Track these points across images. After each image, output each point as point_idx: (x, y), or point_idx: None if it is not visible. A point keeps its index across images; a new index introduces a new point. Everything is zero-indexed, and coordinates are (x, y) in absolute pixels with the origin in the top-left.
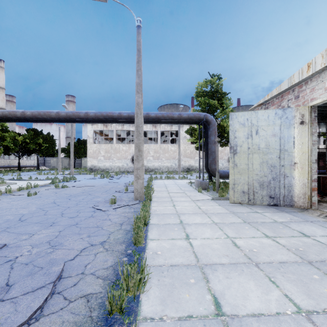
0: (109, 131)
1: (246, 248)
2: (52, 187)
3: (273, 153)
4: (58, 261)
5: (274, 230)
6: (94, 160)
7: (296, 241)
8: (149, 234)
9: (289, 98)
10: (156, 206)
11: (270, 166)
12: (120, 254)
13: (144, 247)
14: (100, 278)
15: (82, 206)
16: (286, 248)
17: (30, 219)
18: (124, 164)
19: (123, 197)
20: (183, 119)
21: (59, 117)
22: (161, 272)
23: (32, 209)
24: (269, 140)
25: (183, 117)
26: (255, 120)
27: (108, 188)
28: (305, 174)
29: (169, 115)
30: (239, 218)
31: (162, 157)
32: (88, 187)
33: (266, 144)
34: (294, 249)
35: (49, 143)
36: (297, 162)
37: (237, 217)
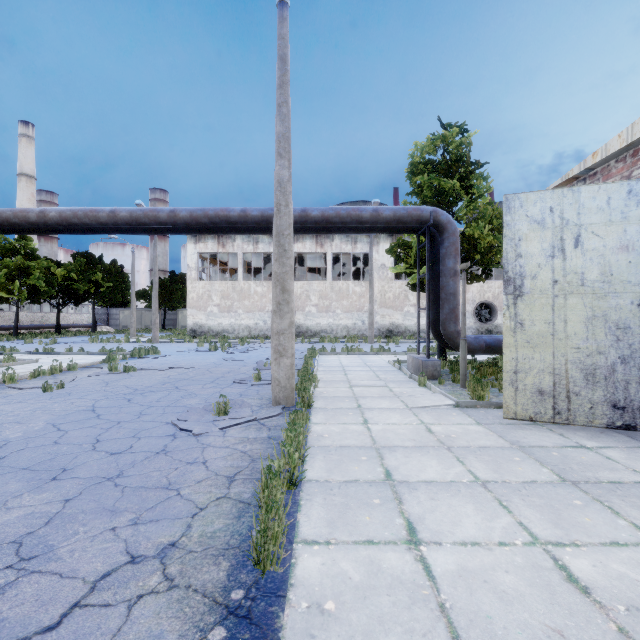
0: (230, 255)
1: (613, 596)
2: (106, 369)
3: (621, 293)
4: None
5: None
6: (200, 314)
7: None
8: (301, 521)
9: None
10: (321, 422)
11: (614, 327)
12: (207, 609)
13: (285, 576)
14: None
15: (149, 420)
16: None
17: (13, 458)
18: (260, 321)
19: (249, 396)
20: (383, 222)
21: (116, 221)
22: None
23: (34, 427)
24: (610, 261)
25: (383, 216)
26: (573, 212)
27: (220, 373)
28: None
29: (351, 213)
30: (545, 468)
31: (336, 306)
32: (178, 371)
33: (603, 272)
34: None
35: (115, 280)
36: None
37: (537, 462)
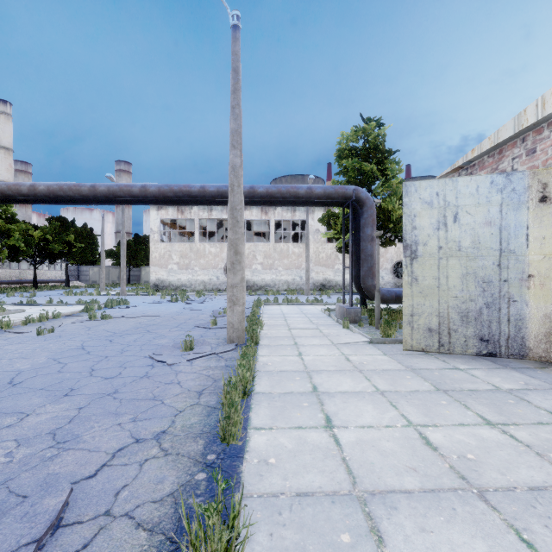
0: (187, 220)
1: (451, 451)
2: (85, 317)
3: (486, 256)
4: (60, 483)
5: (499, 409)
6: (162, 271)
7: (551, 434)
8: (253, 416)
9: (515, 155)
10: (266, 355)
11: (481, 281)
12: (193, 464)
13: (243, 447)
14: (144, 528)
15: (130, 355)
16: (535, 451)
17: (29, 382)
18: (213, 277)
19: (208, 337)
20: (316, 198)
21: (96, 194)
22: (276, 511)
23: (39, 361)
24: (478, 233)
25: (316, 193)
26: (453, 196)
27: (183, 319)
28: (549, 298)
29: (290, 190)
30: (426, 382)
31: (278, 265)
32: (147, 318)
33: (473, 241)
34: (551, 455)
35: (86, 241)
36: (534, 274)
37: (422, 379)
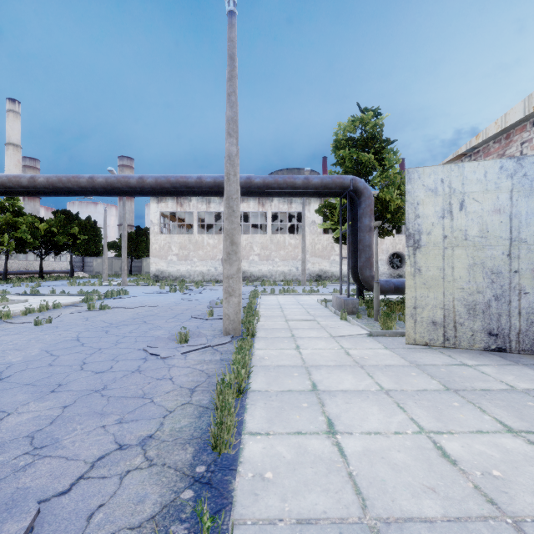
0: (186, 212)
1: (473, 466)
2: (85, 308)
3: (495, 245)
4: (26, 502)
5: (519, 413)
6: (162, 262)
7: None
8: (247, 419)
9: (524, 139)
10: (263, 348)
11: (490, 272)
12: (179, 478)
13: (236, 457)
14: None
15: (124, 347)
16: None
17: (18, 376)
18: (211, 268)
19: (204, 328)
20: (313, 188)
21: (94, 185)
22: None
23: (31, 353)
24: (486, 221)
25: (313, 183)
26: (459, 182)
27: (180, 310)
28: None
29: (287, 181)
30: (434, 380)
31: (275, 256)
32: (145, 309)
33: (481, 229)
34: None
35: (90, 234)
36: None
37: (429, 376)
